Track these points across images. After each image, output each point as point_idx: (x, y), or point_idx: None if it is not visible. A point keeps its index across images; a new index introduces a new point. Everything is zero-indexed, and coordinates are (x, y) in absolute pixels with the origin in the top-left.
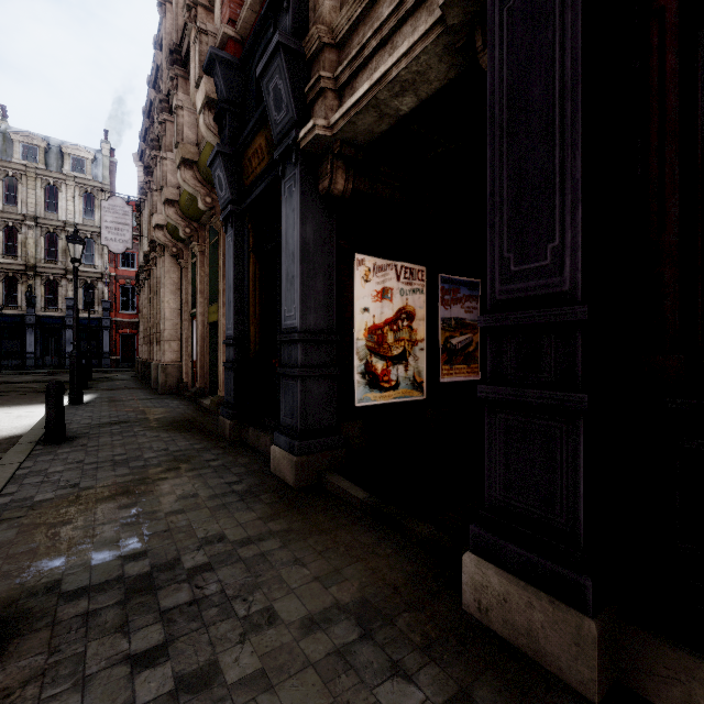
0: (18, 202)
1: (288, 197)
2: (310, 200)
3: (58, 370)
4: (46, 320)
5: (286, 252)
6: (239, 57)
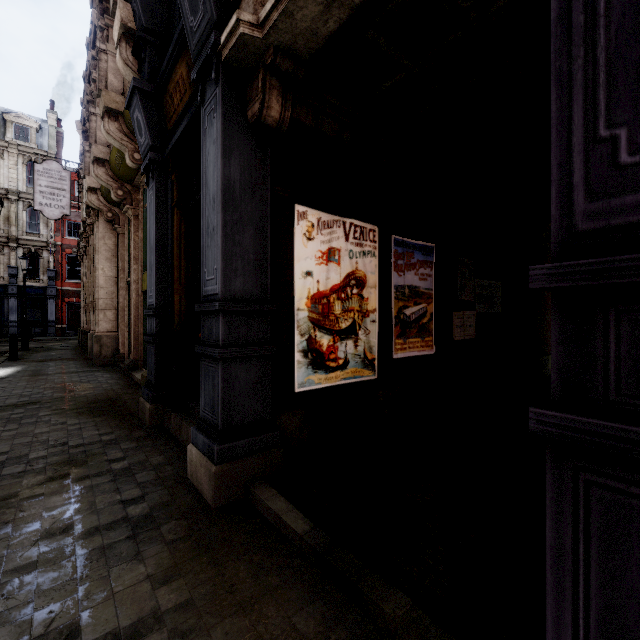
0: None
1: (208, 127)
2: (236, 130)
3: None
4: None
5: (206, 198)
6: None
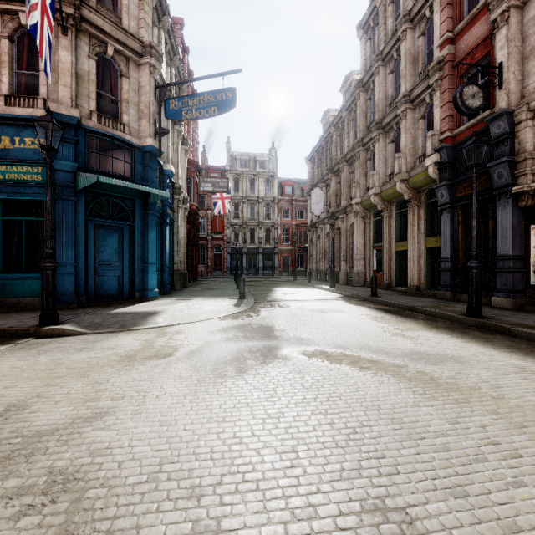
0: (239, 190)
1: (502, 208)
2: (515, 209)
3: (258, 276)
4: (250, 250)
5: (500, 228)
6: (451, 143)
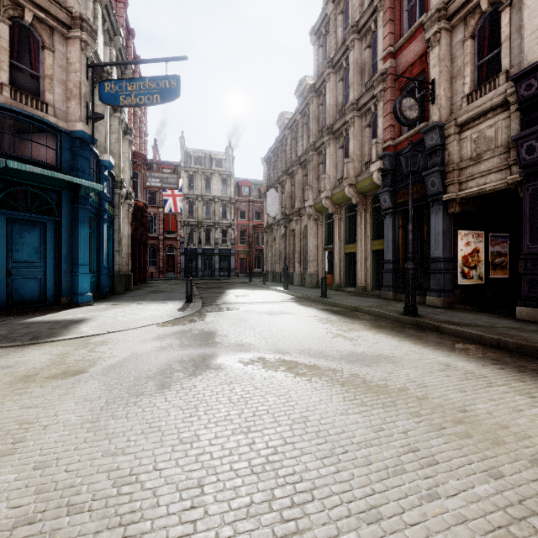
0: (194, 188)
1: (435, 214)
2: (445, 216)
3: (213, 278)
4: (206, 251)
5: (434, 232)
6: (393, 151)
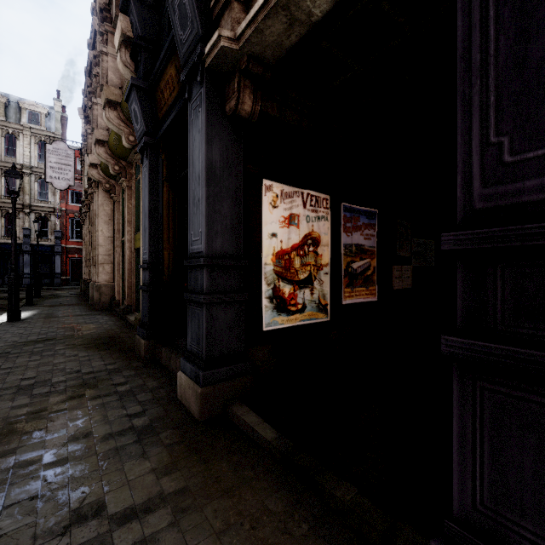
0: None
1: (194, 118)
2: (217, 121)
3: None
4: (6, 246)
5: (192, 175)
6: None
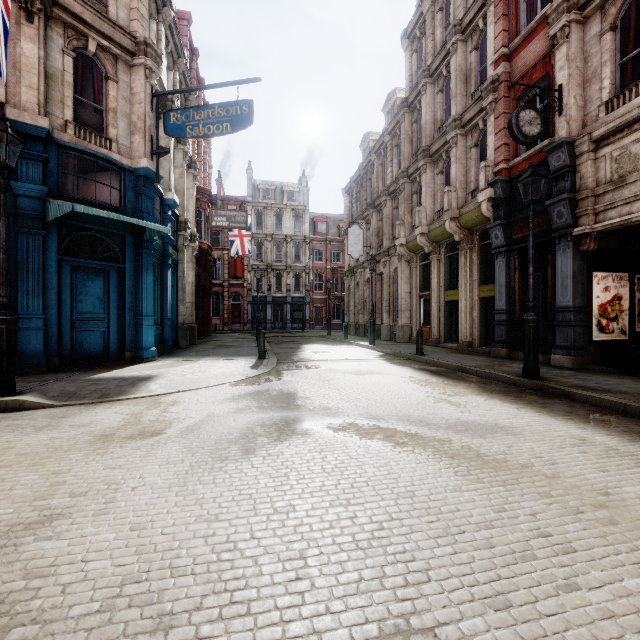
0: (262, 227)
1: (562, 253)
2: (576, 254)
3: (285, 330)
4: (276, 299)
5: (561, 275)
6: (507, 176)
